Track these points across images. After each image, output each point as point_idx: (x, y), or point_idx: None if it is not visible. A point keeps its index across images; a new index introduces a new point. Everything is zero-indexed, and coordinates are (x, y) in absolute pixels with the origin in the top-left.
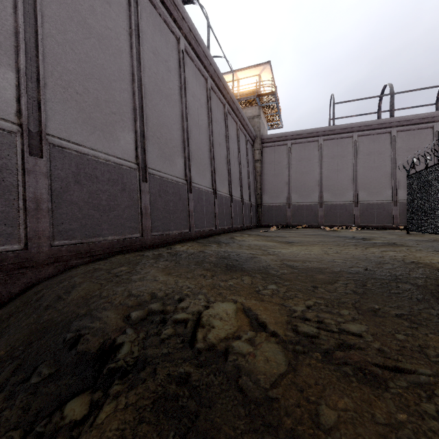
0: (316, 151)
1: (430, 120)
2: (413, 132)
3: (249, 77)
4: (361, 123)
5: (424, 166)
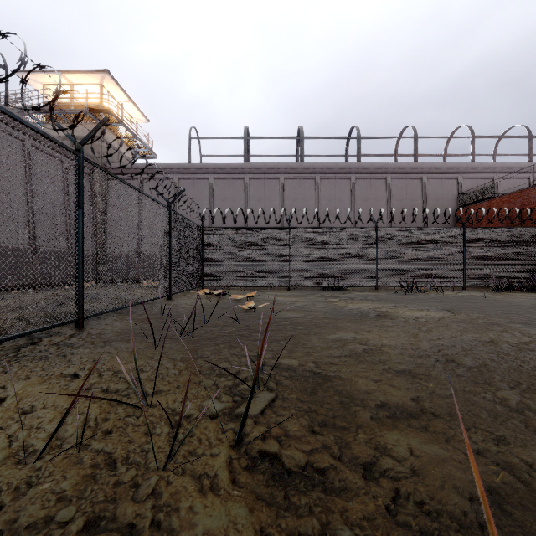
0: (171, 191)
1: (276, 171)
2: (264, 181)
3: (87, 84)
4: (215, 164)
5: (272, 217)
